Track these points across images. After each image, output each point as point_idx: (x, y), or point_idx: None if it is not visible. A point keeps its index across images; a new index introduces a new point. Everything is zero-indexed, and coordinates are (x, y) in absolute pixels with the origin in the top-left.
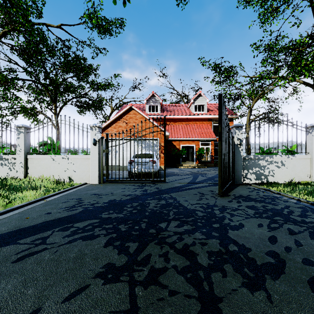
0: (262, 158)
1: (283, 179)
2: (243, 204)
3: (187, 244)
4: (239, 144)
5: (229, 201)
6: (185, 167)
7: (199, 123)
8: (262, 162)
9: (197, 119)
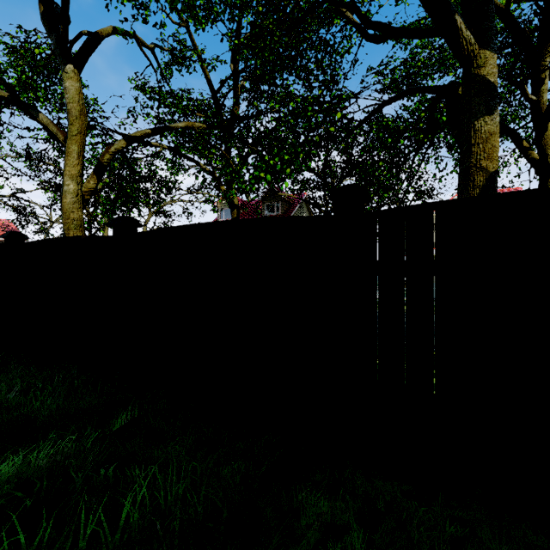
0: None
1: None
2: None
3: None
4: None
5: None
6: None
7: None
8: None
9: None
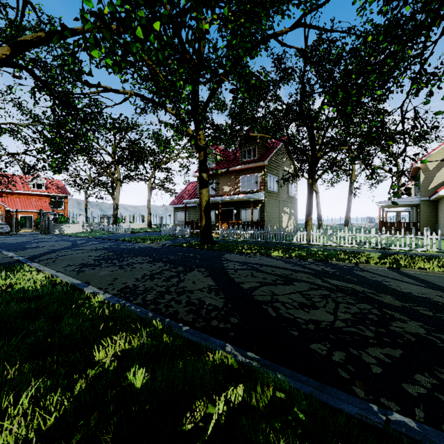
0: (62, 225)
1: (70, 232)
2: (45, 235)
3: (30, 237)
4: (52, 220)
5: (42, 235)
6: (24, 231)
7: (38, 198)
8: (62, 226)
9: (36, 195)
